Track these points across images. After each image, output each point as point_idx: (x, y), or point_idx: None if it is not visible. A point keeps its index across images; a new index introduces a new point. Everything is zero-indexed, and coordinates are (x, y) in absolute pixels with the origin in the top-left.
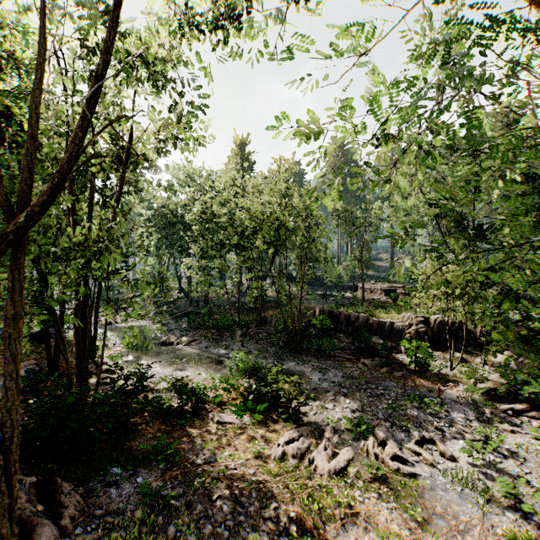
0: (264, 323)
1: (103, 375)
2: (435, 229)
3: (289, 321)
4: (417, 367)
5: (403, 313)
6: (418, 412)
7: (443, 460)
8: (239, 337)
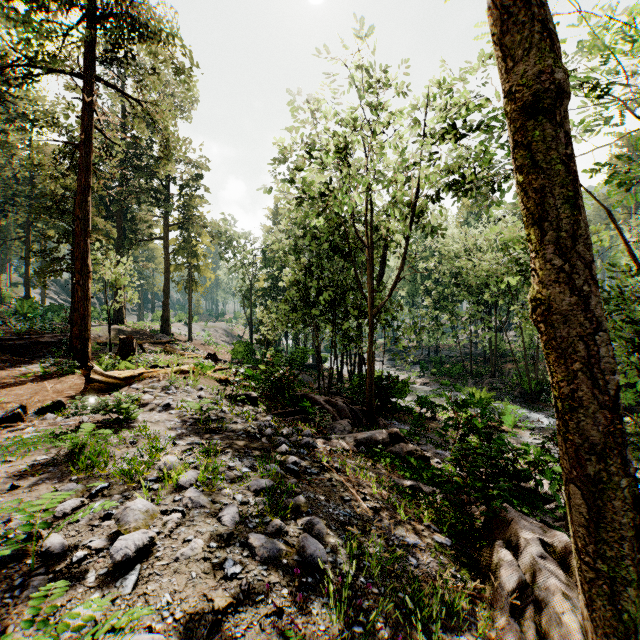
0: (500, 375)
1: None
2: None
3: (531, 376)
4: None
5: None
6: None
7: None
8: (470, 384)
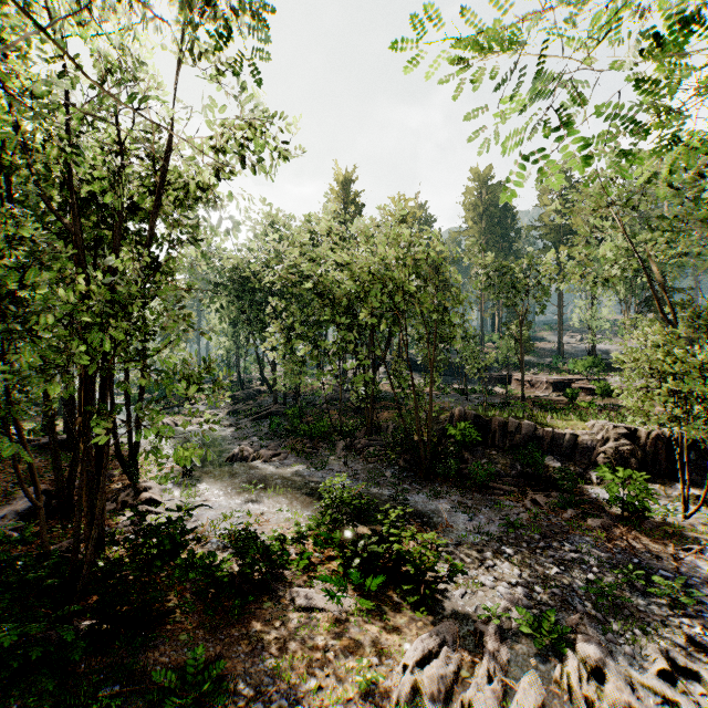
0: (377, 430)
1: (141, 507)
2: (631, 293)
3: (414, 429)
4: (624, 511)
5: (591, 420)
6: (647, 601)
7: None
8: (340, 450)
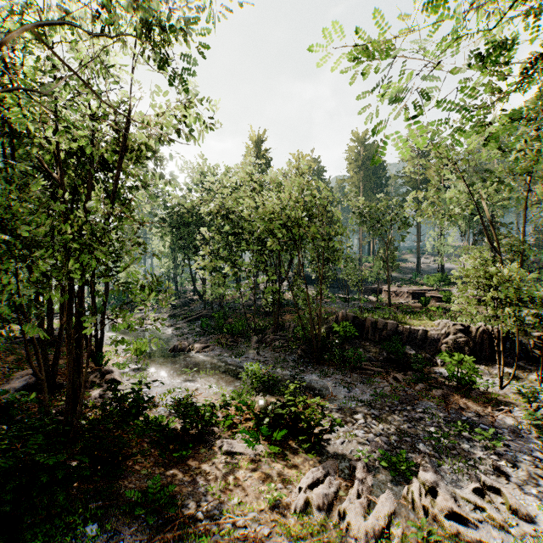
0: (281, 328)
1: (106, 385)
2: (469, 226)
3: (309, 327)
4: (459, 384)
5: (438, 320)
6: (470, 444)
7: (515, 519)
8: (254, 343)
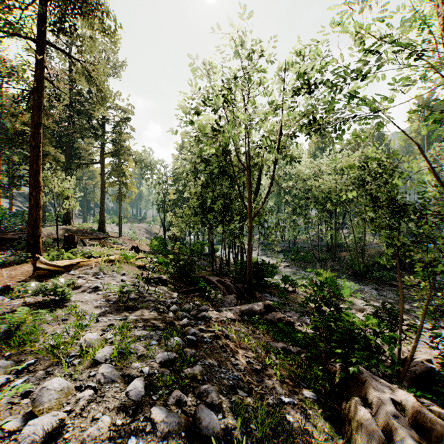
0: (338, 260)
1: None
2: None
3: (359, 260)
4: None
5: None
6: None
7: None
8: (318, 266)
